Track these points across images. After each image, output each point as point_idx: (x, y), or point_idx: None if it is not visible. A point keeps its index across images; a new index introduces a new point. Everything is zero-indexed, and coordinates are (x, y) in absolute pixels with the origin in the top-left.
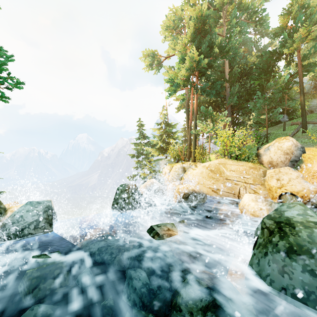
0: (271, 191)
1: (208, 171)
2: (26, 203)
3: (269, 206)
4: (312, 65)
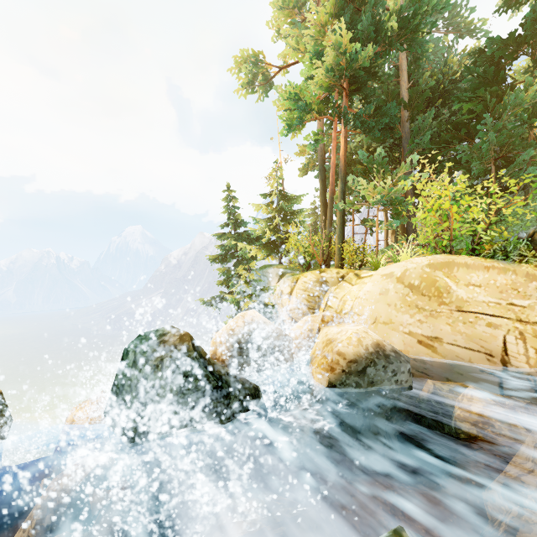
0: None
1: (402, 287)
2: None
3: None
4: None
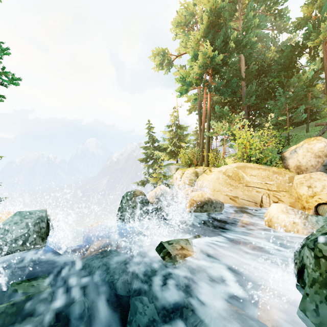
0: (300, 200)
1: (225, 176)
2: (14, 214)
3: (305, 220)
4: None
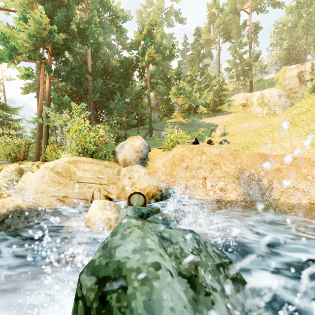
0: (124, 191)
1: (52, 173)
2: None
3: (118, 213)
4: (155, 84)
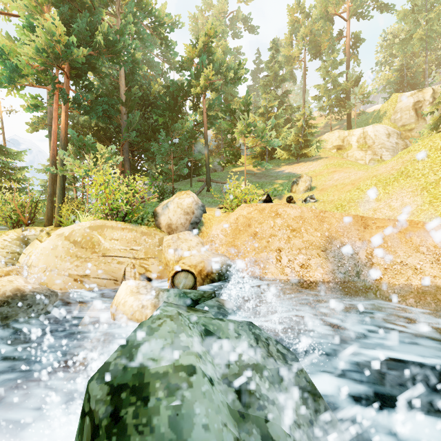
0: (169, 267)
1: (68, 243)
2: None
3: (156, 299)
4: (215, 118)
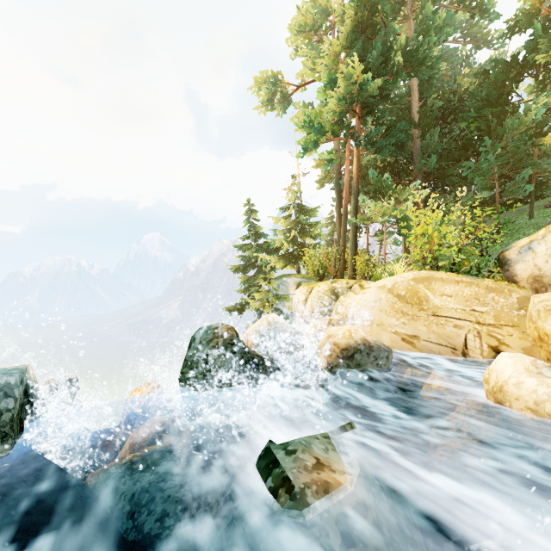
0: (546, 345)
1: (391, 297)
2: None
3: None
4: None
